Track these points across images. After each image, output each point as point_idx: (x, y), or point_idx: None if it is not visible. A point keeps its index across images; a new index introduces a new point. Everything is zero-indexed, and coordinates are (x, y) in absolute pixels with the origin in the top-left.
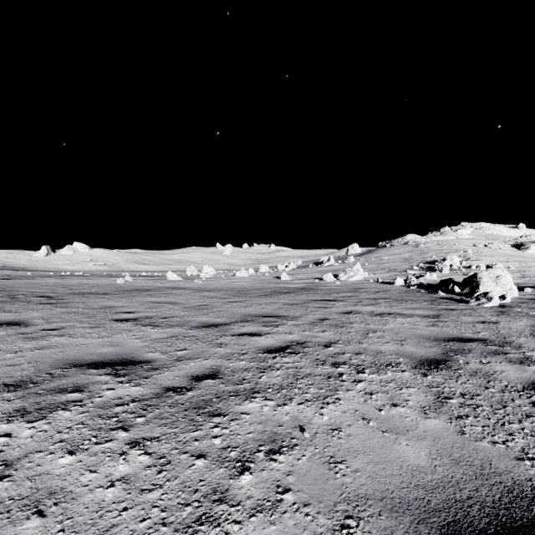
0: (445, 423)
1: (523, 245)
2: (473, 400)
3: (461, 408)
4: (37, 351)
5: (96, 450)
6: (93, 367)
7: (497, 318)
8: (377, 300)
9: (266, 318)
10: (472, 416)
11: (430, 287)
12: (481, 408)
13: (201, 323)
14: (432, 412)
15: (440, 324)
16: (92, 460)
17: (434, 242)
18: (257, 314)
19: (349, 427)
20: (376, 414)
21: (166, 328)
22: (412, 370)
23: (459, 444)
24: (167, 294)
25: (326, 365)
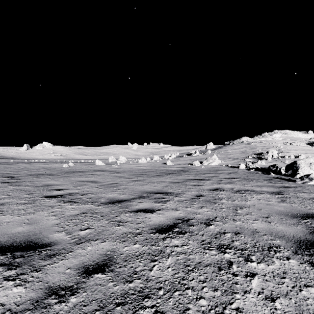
0: None
1: None
2: None
3: None
4: None
5: None
6: None
7: None
8: (232, 179)
9: (157, 194)
10: None
11: (263, 170)
12: None
13: (109, 199)
14: None
15: (287, 200)
16: None
17: (259, 141)
18: (151, 191)
19: None
20: None
21: (81, 205)
22: (296, 257)
23: None
24: (92, 175)
25: (213, 250)
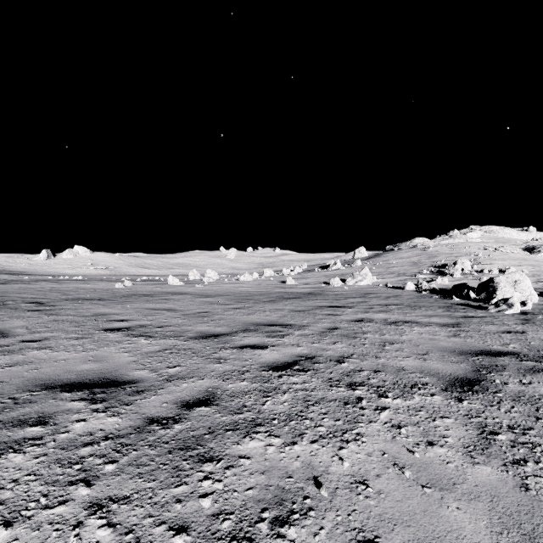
0: (499, 472)
1: (535, 248)
2: (526, 437)
3: (514, 448)
4: (7, 368)
5: (42, 520)
6: (67, 389)
7: (523, 327)
8: (389, 306)
9: (270, 327)
10: (532, 461)
11: (443, 293)
12: (540, 448)
13: (199, 332)
14: (480, 454)
15: (462, 334)
16: (32, 536)
17: (443, 245)
18: (261, 323)
19: (377, 479)
20: (410, 457)
21: (160, 340)
22: (443, 393)
23: (526, 507)
24: (166, 300)
25: (341, 387)
